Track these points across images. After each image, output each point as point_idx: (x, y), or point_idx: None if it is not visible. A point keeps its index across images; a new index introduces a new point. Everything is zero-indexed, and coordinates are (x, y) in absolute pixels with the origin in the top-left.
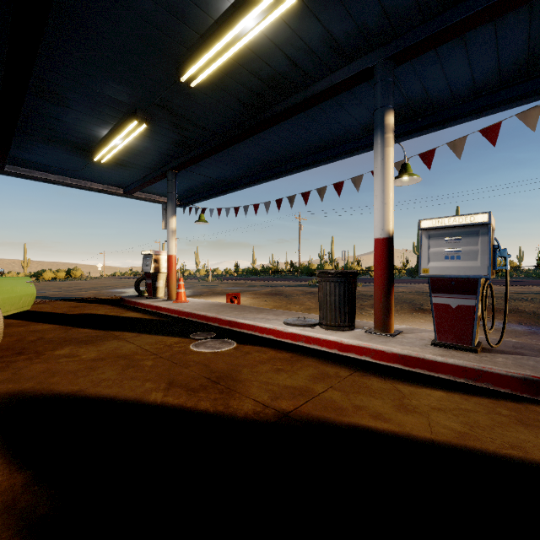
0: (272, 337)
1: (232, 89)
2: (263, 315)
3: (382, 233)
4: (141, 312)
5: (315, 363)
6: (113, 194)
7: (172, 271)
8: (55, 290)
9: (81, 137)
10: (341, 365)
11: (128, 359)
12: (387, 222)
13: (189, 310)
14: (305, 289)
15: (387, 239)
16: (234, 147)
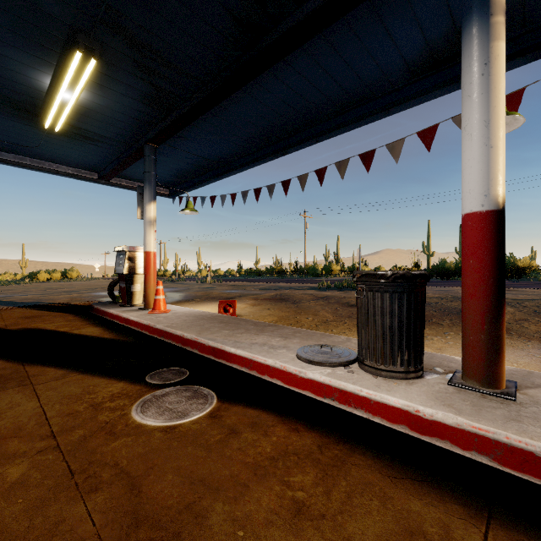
0: (280, 382)
1: None
2: (265, 336)
3: (485, 202)
4: (104, 326)
5: (375, 475)
6: (86, 180)
7: (150, 272)
8: (34, 293)
9: (17, 89)
10: (438, 488)
11: None
12: (496, 181)
13: (162, 327)
14: (315, 293)
15: (496, 212)
16: (226, 106)
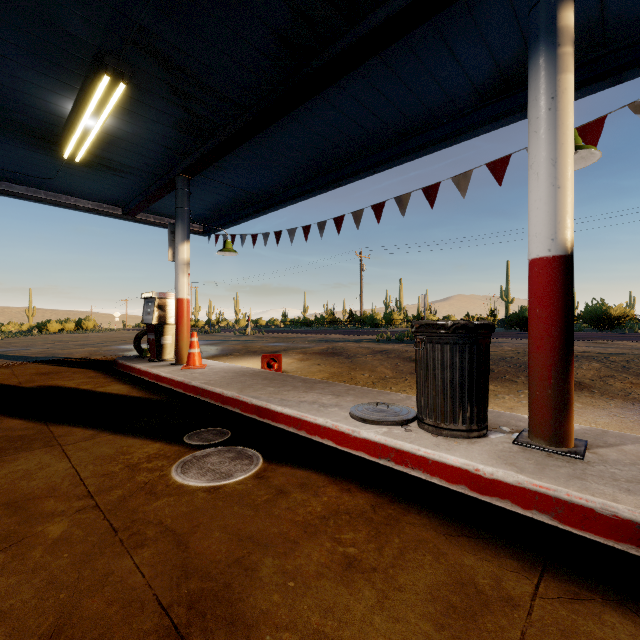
0: (331, 442)
1: (260, 4)
2: (315, 394)
3: (552, 246)
4: (131, 384)
5: (430, 533)
6: (108, 215)
7: (183, 322)
8: (46, 346)
9: (35, 115)
10: (494, 545)
11: (20, 515)
12: (563, 224)
13: (198, 384)
14: (373, 347)
15: (563, 258)
16: (270, 133)
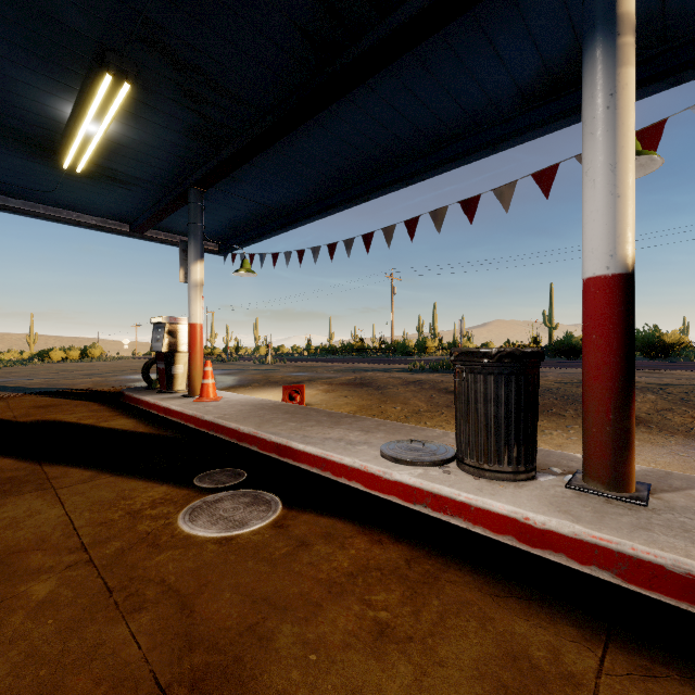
0: (359, 485)
1: None
2: (341, 430)
3: (611, 263)
4: (138, 418)
5: (474, 593)
6: (114, 232)
7: (195, 349)
8: (47, 376)
9: (30, 120)
10: (549, 608)
11: (1, 572)
12: (624, 238)
13: (211, 419)
14: (405, 377)
15: (624, 277)
16: (292, 141)
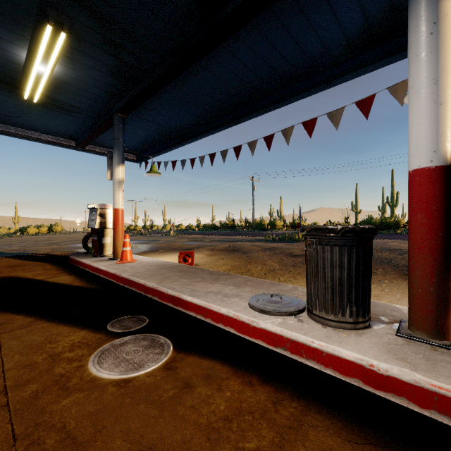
0: (233, 330)
1: None
2: (219, 285)
3: (434, 157)
4: (76, 275)
5: (334, 439)
6: (64, 146)
7: (118, 226)
8: (22, 245)
9: None
10: None
11: None
12: (445, 137)
13: (126, 276)
14: (263, 245)
15: (445, 168)
16: (185, 79)
